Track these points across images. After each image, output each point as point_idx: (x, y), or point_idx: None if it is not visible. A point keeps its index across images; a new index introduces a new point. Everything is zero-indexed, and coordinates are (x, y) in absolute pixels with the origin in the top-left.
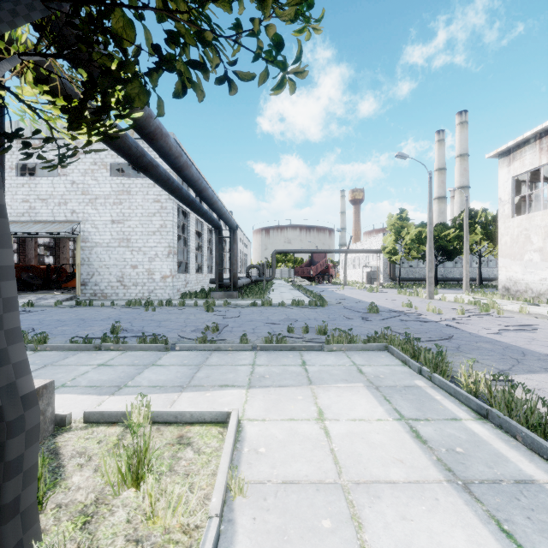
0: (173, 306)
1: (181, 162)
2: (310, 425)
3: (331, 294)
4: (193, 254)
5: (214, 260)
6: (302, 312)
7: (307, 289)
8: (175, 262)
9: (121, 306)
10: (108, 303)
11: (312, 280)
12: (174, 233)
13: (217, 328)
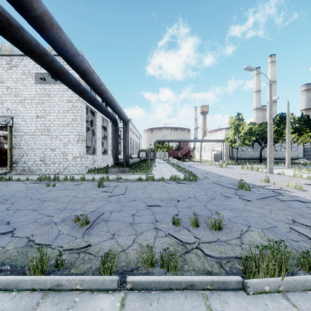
0: (75, 181)
1: (35, 9)
2: None
3: (196, 169)
4: (99, 141)
5: None
6: (180, 187)
7: (179, 166)
8: (84, 146)
9: (33, 180)
10: (24, 178)
11: (180, 159)
12: (82, 125)
13: (87, 220)
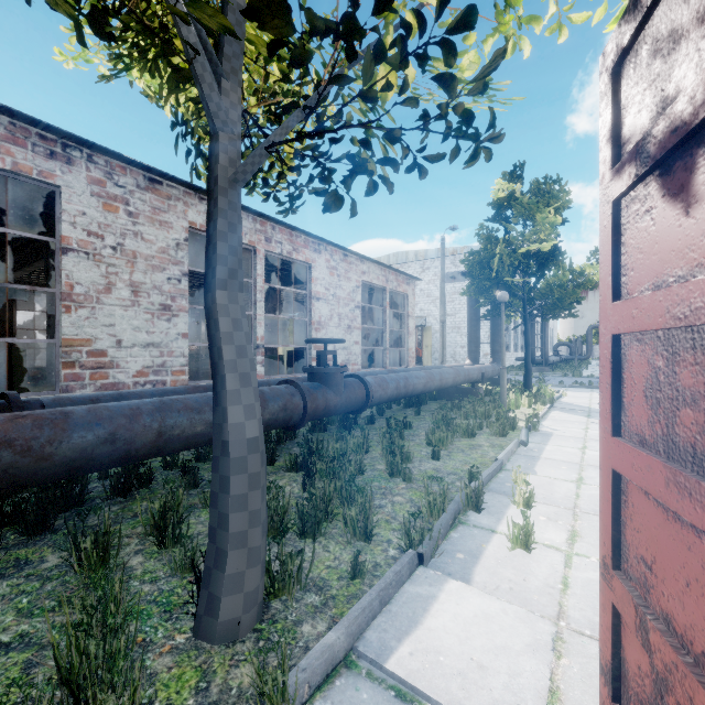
0: None
1: None
2: (586, 395)
3: None
4: None
5: (518, 339)
6: None
7: None
8: None
9: None
10: None
11: None
12: None
13: (544, 380)
